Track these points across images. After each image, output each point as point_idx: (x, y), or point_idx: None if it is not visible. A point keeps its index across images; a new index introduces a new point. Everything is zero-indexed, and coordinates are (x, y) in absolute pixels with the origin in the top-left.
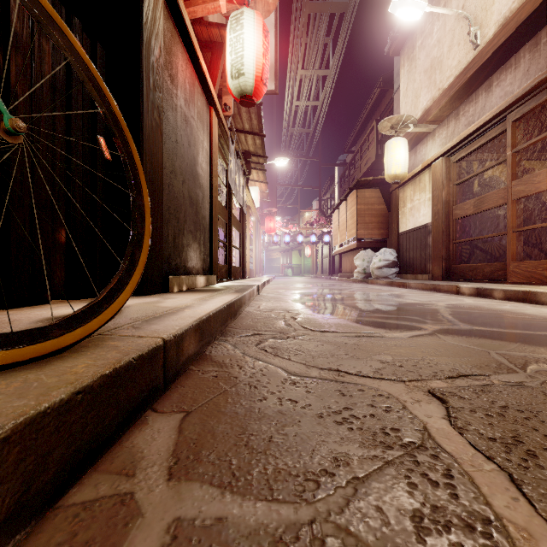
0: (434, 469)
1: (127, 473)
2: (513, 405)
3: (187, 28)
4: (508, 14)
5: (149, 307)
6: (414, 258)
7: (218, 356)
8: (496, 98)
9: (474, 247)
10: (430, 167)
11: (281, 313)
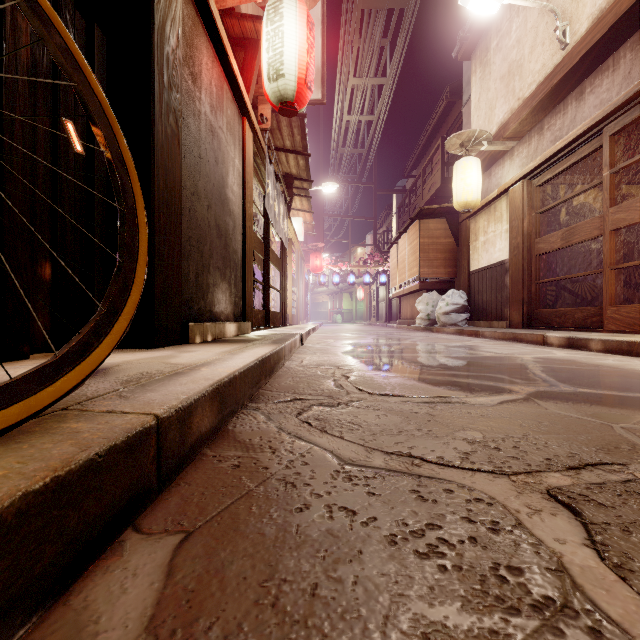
0: None
1: None
2: None
3: (213, 16)
4: (605, 6)
5: (156, 364)
6: (488, 302)
7: (244, 433)
8: (589, 108)
9: (561, 288)
10: (508, 192)
11: (330, 369)
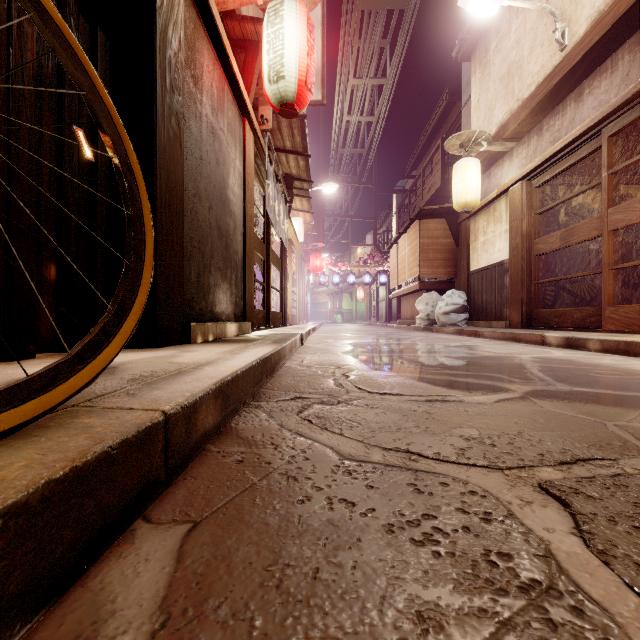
0: (583, 639)
1: None
2: None
3: (214, 19)
4: (604, 8)
5: (160, 363)
6: (487, 302)
7: (246, 430)
8: (587, 109)
9: (560, 288)
10: (507, 192)
11: (330, 369)
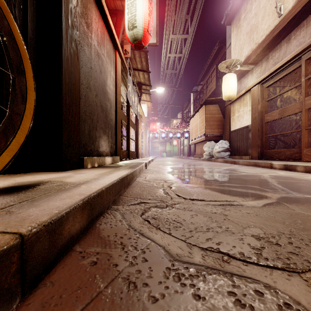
0: None
1: None
2: None
3: None
4: None
5: (56, 182)
6: (240, 146)
7: (105, 230)
8: (293, 47)
9: (277, 139)
10: (250, 90)
11: (161, 182)
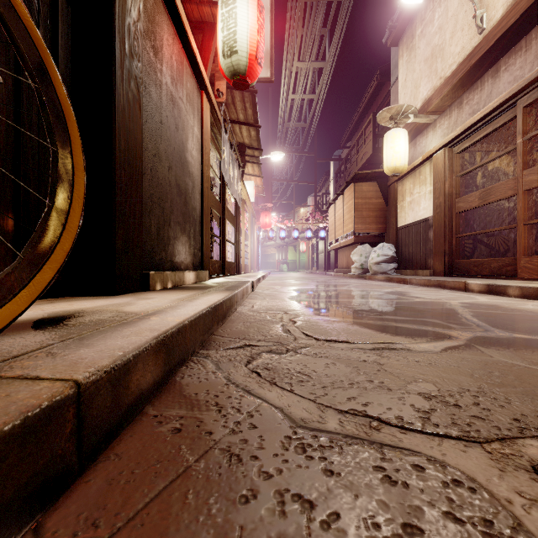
0: None
1: None
2: None
3: None
4: None
5: (109, 312)
6: (413, 253)
7: (191, 385)
8: (504, 84)
9: (478, 241)
10: (431, 158)
11: (278, 314)
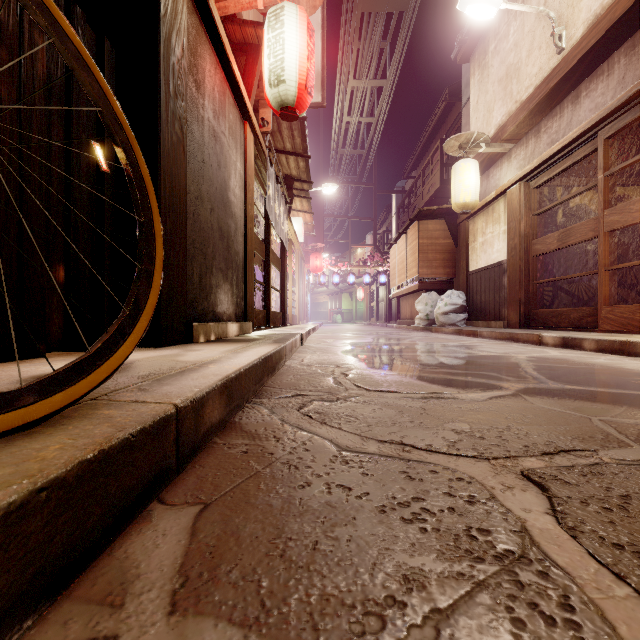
0: (546, 595)
1: (113, 603)
2: (636, 494)
3: (216, 25)
4: (600, 11)
5: (166, 361)
6: (486, 302)
7: (250, 424)
8: (584, 112)
9: (558, 289)
10: (505, 193)
11: (329, 368)
